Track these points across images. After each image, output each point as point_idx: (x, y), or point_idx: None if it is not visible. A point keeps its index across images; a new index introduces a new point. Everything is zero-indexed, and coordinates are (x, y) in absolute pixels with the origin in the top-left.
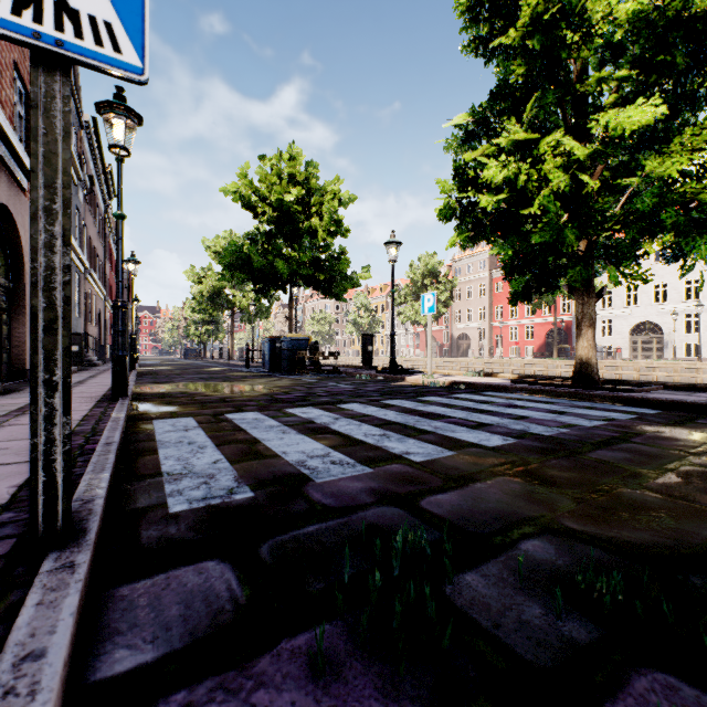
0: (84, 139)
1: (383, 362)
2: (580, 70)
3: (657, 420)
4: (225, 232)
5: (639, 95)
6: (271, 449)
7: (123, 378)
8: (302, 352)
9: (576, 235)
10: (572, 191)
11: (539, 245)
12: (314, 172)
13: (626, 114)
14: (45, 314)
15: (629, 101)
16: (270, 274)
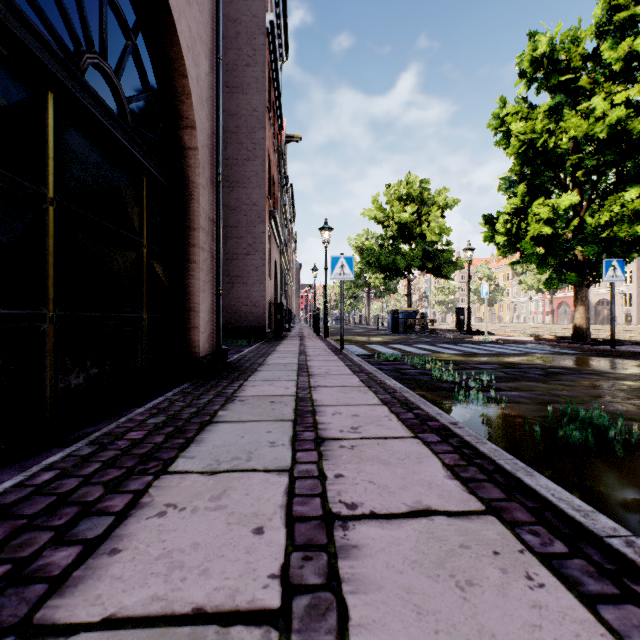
0: (286, 197)
1: (505, 329)
2: (572, 147)
3: (556, 353)
4: (363, 231)
5: (597, 169)
6: (378, 350)
7: (327, 331)
8: (410, 320)
9: (536, 261)
10: (544, 234)
11: (541, 258)
12: (426, 186)
13: (562, 199)
14: (341, 317)
15: (593, 172)
16: (392, 267)
